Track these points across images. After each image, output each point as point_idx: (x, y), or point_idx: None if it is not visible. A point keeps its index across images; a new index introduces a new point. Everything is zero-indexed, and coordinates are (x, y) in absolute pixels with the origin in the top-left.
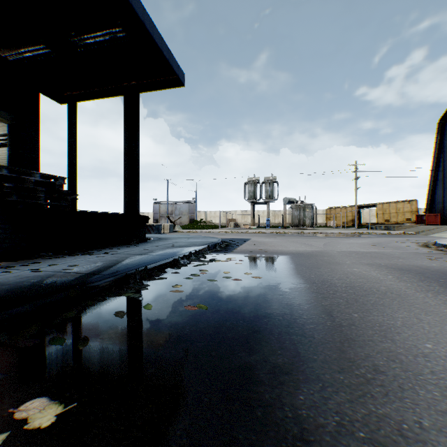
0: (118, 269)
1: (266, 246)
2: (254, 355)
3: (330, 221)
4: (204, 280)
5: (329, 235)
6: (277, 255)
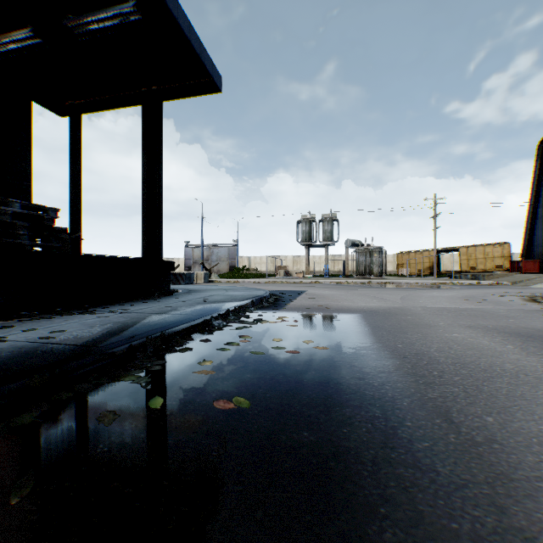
0: (120, 338)
1: (327, 300)
2: (337, 521)
3: (403, 269)
4: (246, 352)
5: (403, 285)
6: (344, 314)
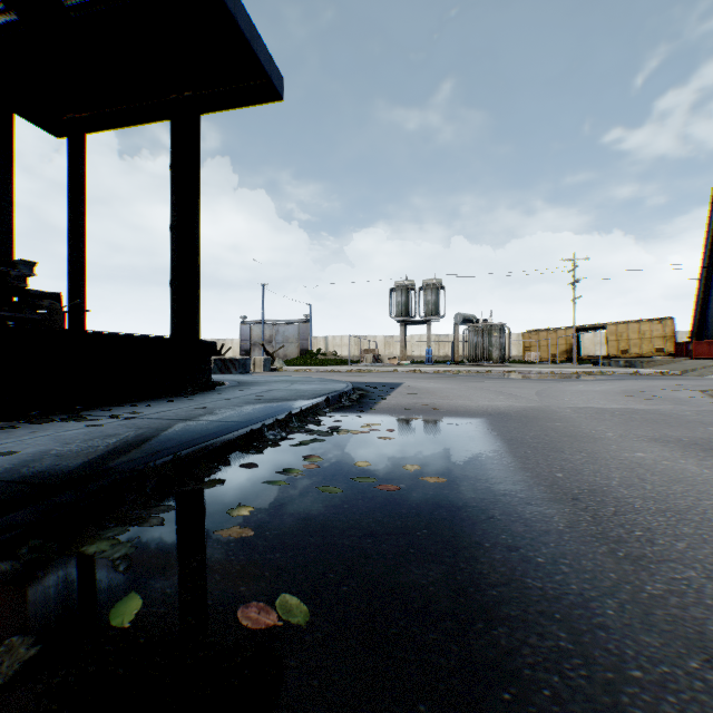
0: (101, 466)
1: (433, 397)
2: None
3: (530, 353)
4: (312, 488)
5: (535, 375)
6: (461, 418)
